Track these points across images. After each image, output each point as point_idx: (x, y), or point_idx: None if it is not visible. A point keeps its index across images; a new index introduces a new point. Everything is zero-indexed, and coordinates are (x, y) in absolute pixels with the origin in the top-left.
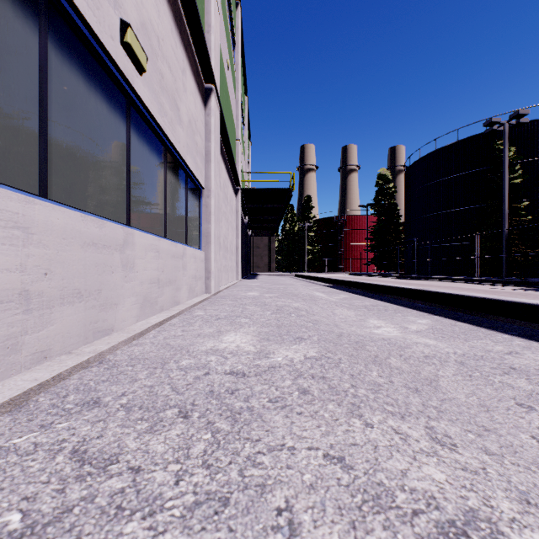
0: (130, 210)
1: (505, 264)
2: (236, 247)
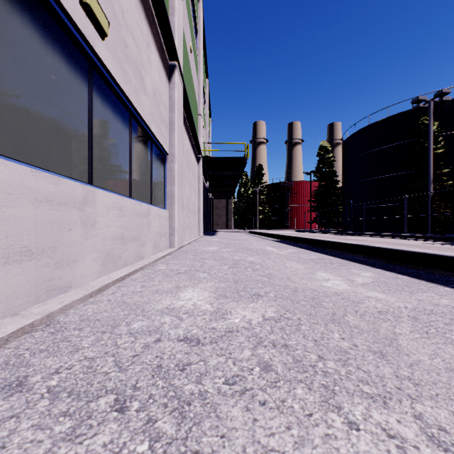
0: (93, 169)
1: (430, 222)
2: (198, 207)
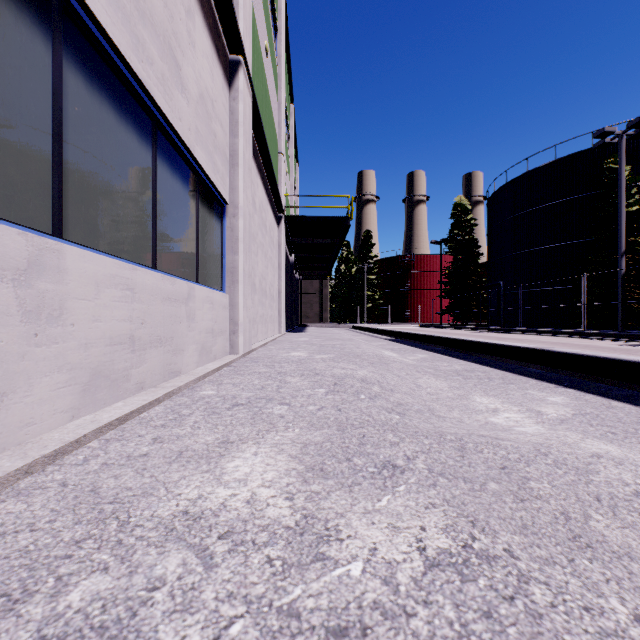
0: (66, 209)
1: (621, 312)
2: (278, 291)
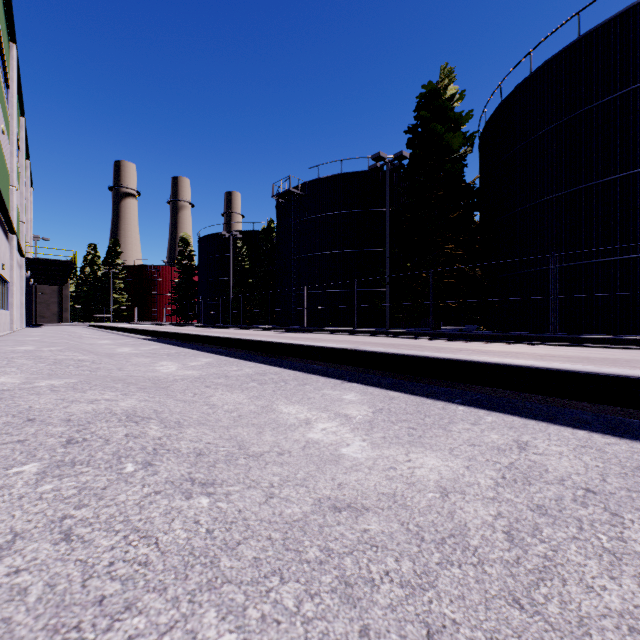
0: None
1: (231, 316)
2: (21, 303)
